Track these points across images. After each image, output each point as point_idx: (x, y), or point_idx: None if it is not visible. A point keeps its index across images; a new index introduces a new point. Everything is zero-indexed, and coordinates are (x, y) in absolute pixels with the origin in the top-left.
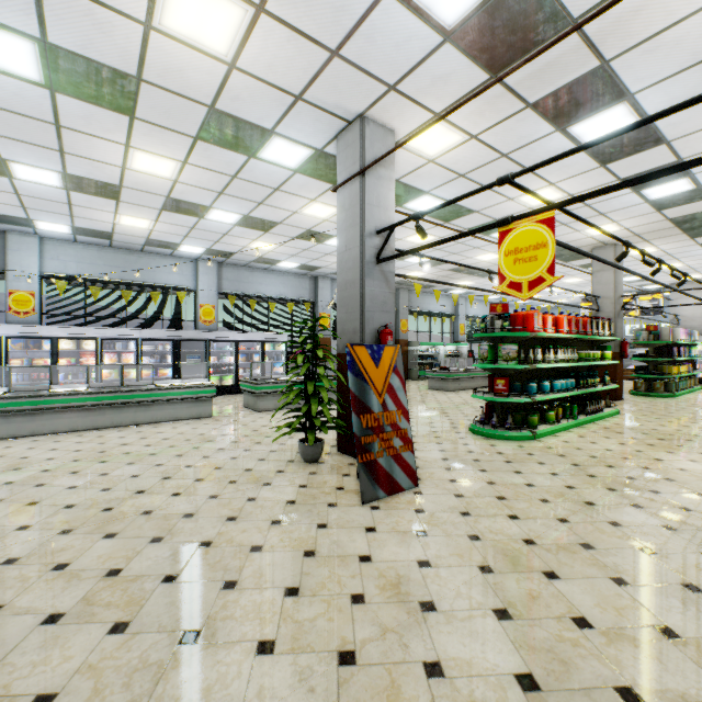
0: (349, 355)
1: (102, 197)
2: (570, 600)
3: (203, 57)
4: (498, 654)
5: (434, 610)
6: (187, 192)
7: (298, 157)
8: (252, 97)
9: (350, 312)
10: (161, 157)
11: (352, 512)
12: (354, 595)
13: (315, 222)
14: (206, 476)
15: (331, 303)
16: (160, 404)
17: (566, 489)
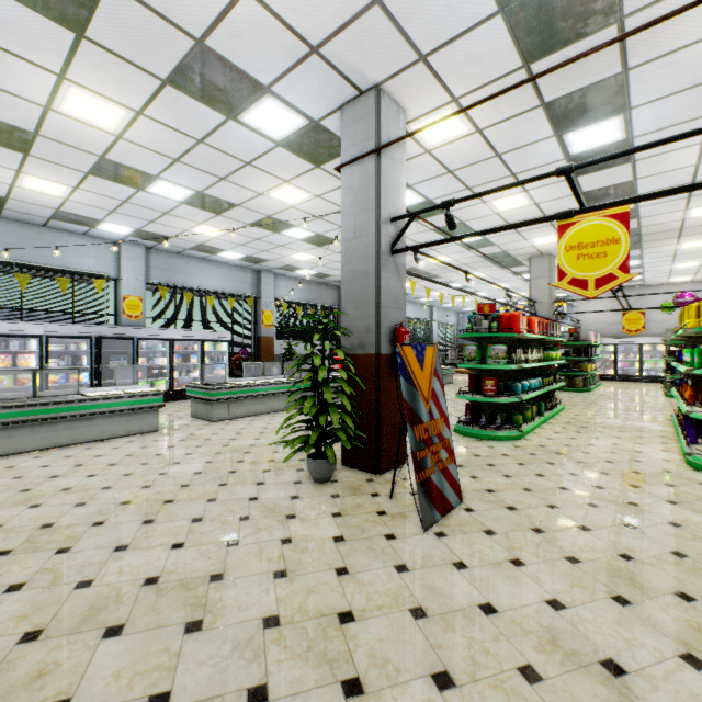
0: (399, 357)
1: (2, 147)
2: None
3: None
4: None
5: (625, 672)
6: (130, 153)
7: (288, 127)
8: (258, 37)
9: (361, 307)
10: (108, 100)
11: (421, 544)
12: (521, 668)
13: (279, 207)
14: (203, 513)
15: (275, 299)
16: (91, 418)
17: (599, 490)
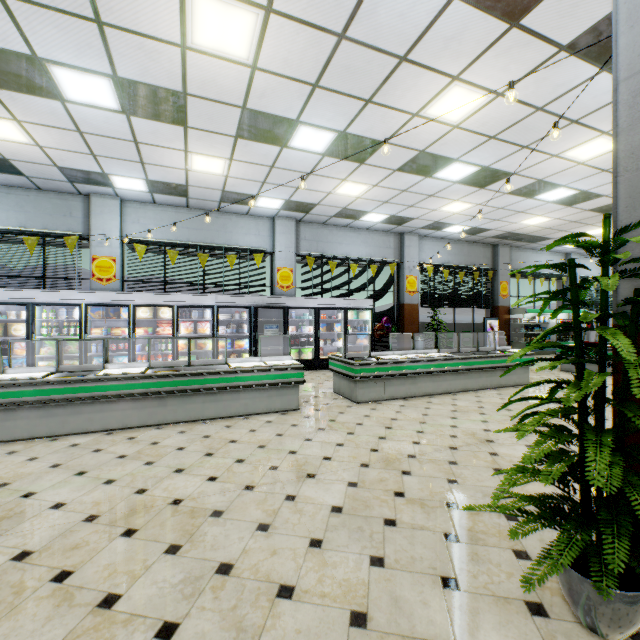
0: None
1: (167, 123)
2: None
3: None
4: None
5: None
6: (268, 92)
7: None
8: None
9: None
10: (233, 2)
11: None
12: None
13: (437, 133)
14: None
15: (419, 263)
16: (234, 391)
17: None
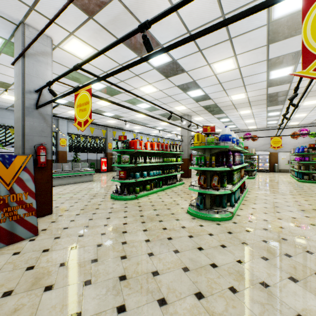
0: None
1: None
2: (39, 306)
3: None
4: None
5: None
6: None
7: None
8: None
9: (18, 135)
10: None
11: None
12: None
13: None
14: None
15: (68, 133)
16: None
17: (122, 225)
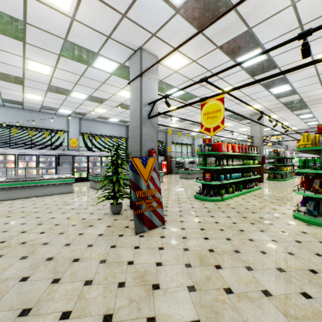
0: (130, 162)
1: (15, 84)
2: (225, 279)
3: (57, 13)
4: (185, 310)
5: (159, 288)
6: (58, 82)
7: (112, 67)
8: (85, 35)
9: (135, 141)
10: (43, 64)
11: (130, 239)
12: (120, 282)
13: (124, 99)
14: (61, 223)
15: None
16: (45, 186)
17: (232, 224)
